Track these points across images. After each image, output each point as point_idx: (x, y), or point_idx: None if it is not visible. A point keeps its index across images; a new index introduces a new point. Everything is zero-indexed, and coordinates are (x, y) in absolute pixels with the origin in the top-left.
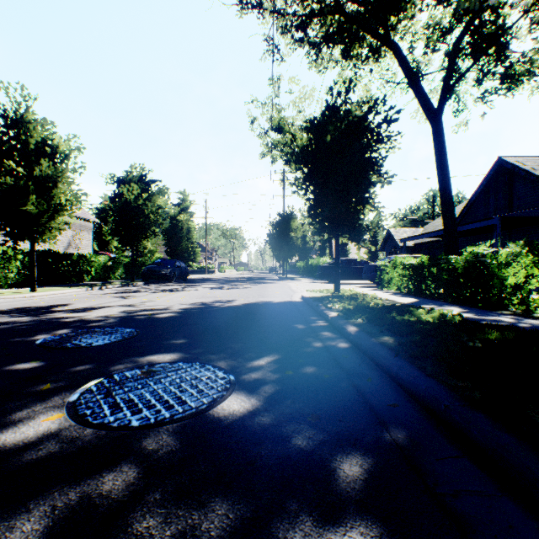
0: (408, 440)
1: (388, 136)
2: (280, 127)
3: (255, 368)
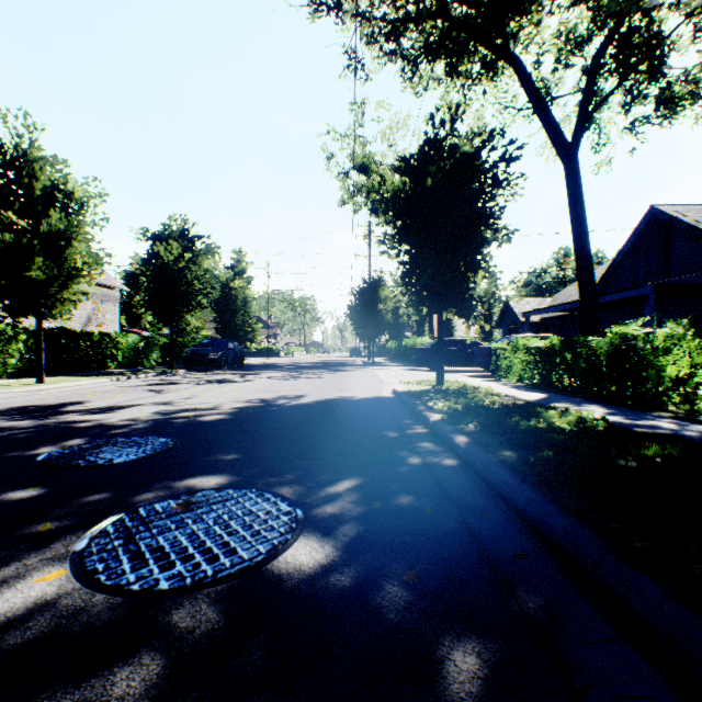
0: (543, 611)
1: (508, 180)
2: (365, 166)
3: (331, 498)
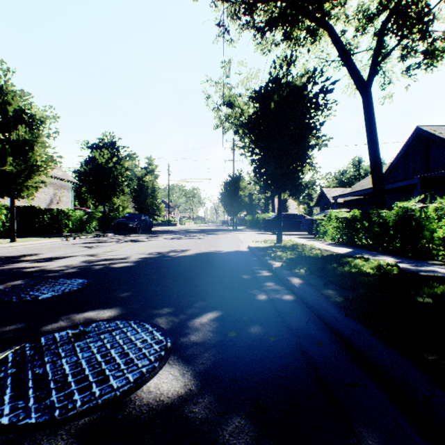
0: None
1: (325, 103)
2: (231, 103)
3: (196, 328)
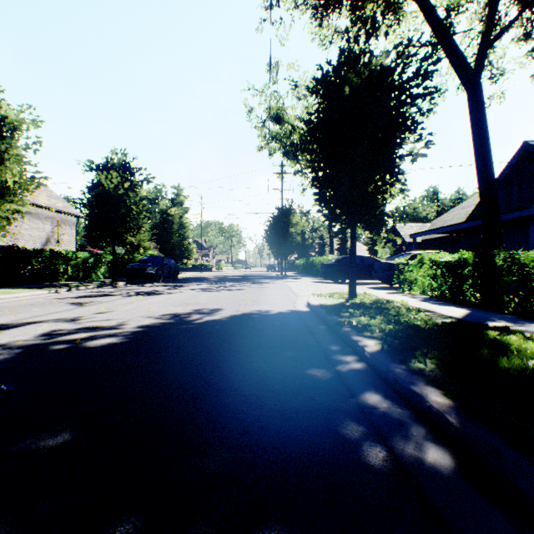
0: None
1: (428, 88)
2: (279, 117)
3: None
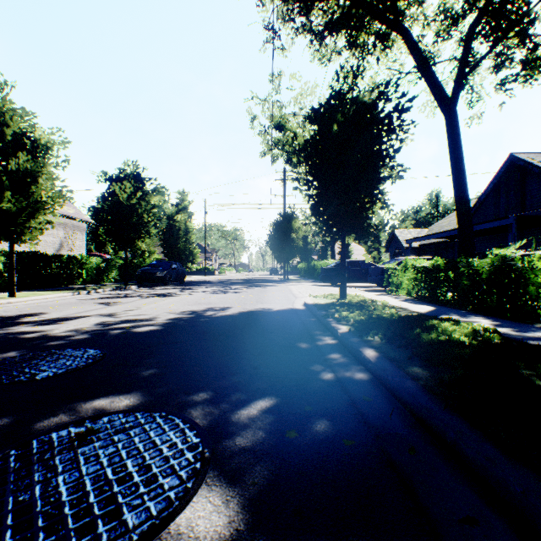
0: None
1: (402, 125)
2: (281, 125)
3: (243, 424)
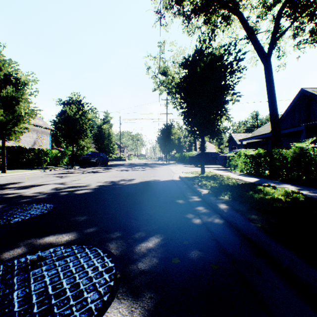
0: None
1: (239, 68)
2: (165, 72)
3: (143, 253)
